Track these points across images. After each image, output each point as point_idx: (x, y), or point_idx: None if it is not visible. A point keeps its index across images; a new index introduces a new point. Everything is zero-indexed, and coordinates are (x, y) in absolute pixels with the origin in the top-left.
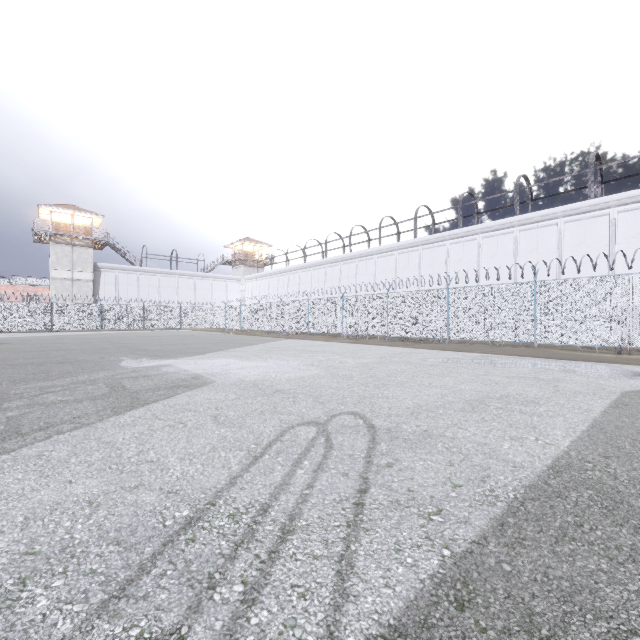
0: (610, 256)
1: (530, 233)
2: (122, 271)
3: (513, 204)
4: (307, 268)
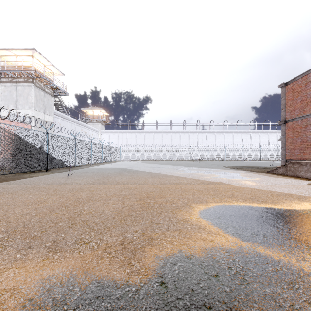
0: (259, 142)
1: (245, 135)
2: (62, 118)
3: (232, 125)
4: (159, 132)
